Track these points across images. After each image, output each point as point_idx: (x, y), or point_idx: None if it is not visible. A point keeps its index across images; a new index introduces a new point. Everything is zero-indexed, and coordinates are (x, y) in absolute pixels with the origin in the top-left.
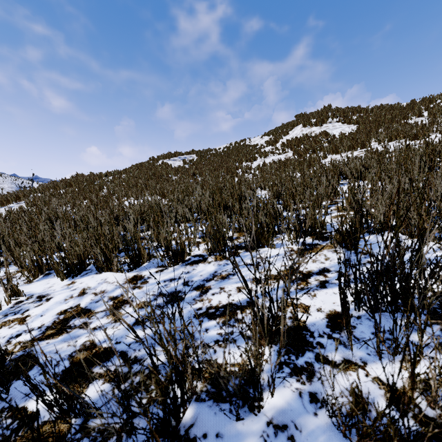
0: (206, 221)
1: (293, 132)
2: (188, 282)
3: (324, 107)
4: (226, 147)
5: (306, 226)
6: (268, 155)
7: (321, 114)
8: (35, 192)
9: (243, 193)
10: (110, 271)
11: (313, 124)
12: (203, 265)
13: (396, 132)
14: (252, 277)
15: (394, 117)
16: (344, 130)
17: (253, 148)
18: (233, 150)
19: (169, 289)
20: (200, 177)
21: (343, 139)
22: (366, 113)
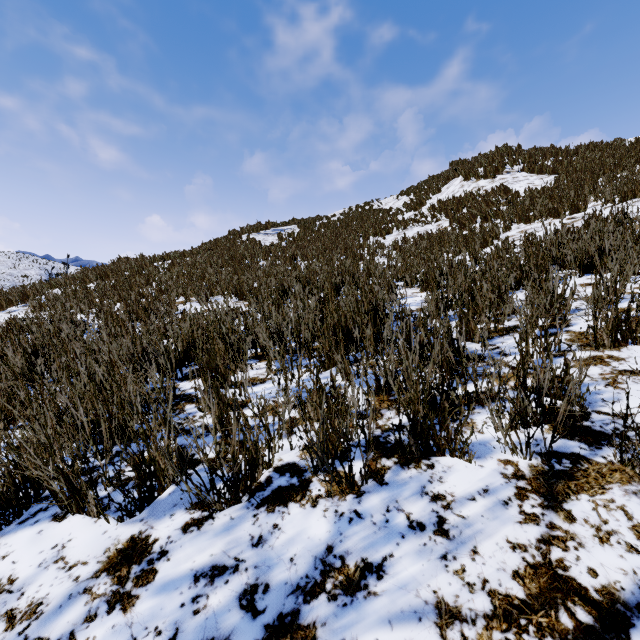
0: (311, 357)
1: (448, 189)
2: (254, 590)
3: (496, 149)
4: (344, 213)
5: (558, 418)
6: (410, 225)
7: (492, 160)
8: (56, 286)
9: (381, 305)
10: (84, 513)
11: (481, 176)
12: (298, 511)
13: (634, 185)
14: (435, 600)
15: (619, 160)
16: (533, 183)
17: (385, 215)
18: (353, 218)
19: (200, 622)
20: (303, 262)
21: (536, 199)
22: (567, 156)
